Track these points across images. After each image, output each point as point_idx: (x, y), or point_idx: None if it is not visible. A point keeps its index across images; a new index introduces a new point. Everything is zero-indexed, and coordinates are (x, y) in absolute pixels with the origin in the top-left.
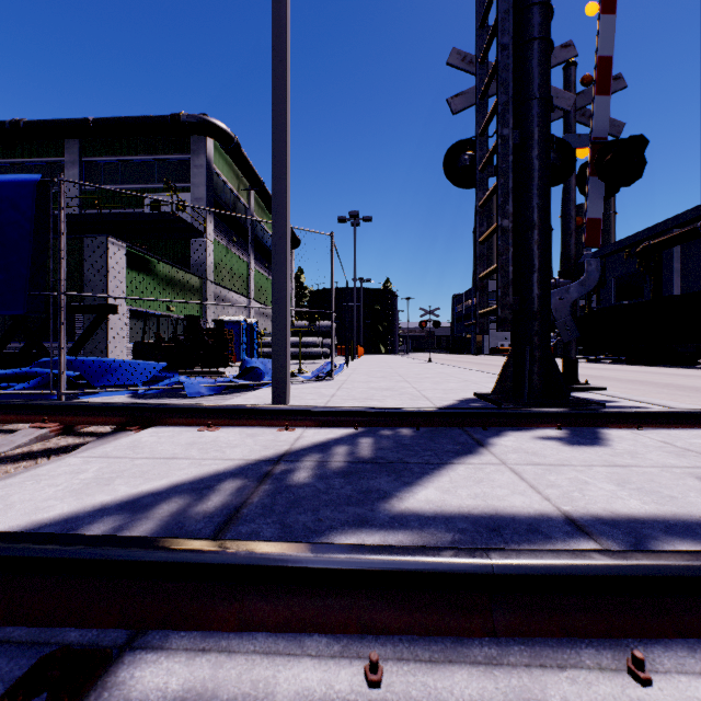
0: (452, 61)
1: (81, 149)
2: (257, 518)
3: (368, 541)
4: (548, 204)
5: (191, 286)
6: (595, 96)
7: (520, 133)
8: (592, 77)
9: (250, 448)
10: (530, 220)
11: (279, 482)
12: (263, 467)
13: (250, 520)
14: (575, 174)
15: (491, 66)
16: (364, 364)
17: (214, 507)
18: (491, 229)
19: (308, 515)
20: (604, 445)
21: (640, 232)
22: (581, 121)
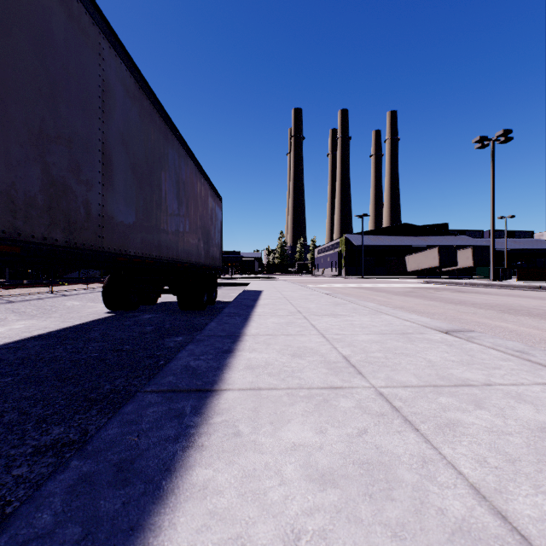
0: None
1: None
2: None
3: None
4: None
5: None
6: None
7: None
8: None
9: None
10: None
11: None
12: None
13: None
14: None
15: None
16: None
17: None
18: None
19: None
20: None
21: None
22: None
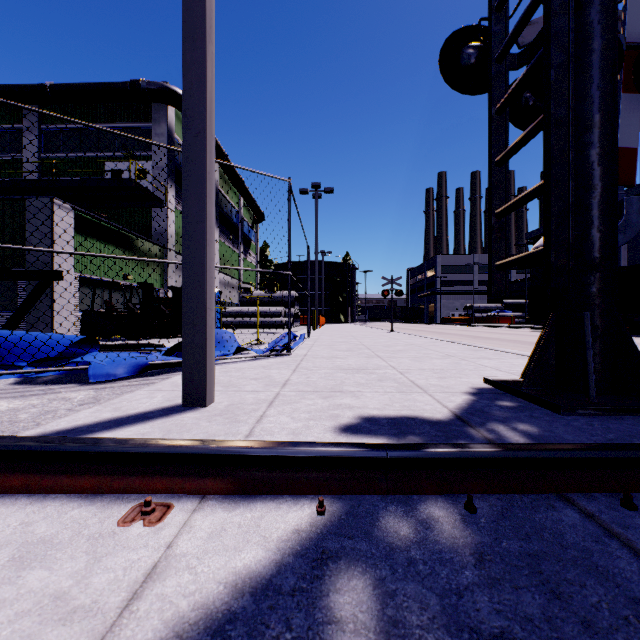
0: None
1: (40, 116)
2: None
3: None
4: (616, 91)
5: (150, 254)
6: None
7: None
8: None
9: None
10: (590, 116)
11: None
12: None
13: None
14: None
15: None
16: (326, 333)
17: None
18: (525, 132)
19: None
20: None
21: None
22: None
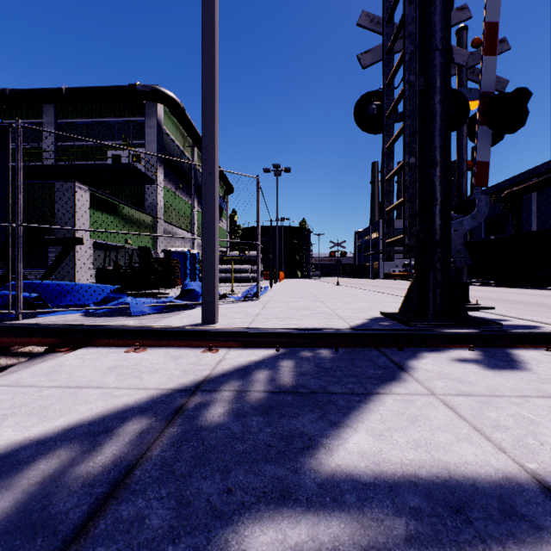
0: (362, 22)
1: (56, 113)
2: (150, 487)
3: (291, 538)
4: (449, 144)
5: (145, 223)
6: (483, 56)
7: (425, 79)
8: (480, 40)
9: (169, 373)
10: (433, 159)
11: (190, 422)
12: (177, 399)
13: (139, 492)
14: (466, 123)
15: (395, 26)
16: (284, 286)
17: (101, 466)
18: (398, 167)
19: (215, 480)
20: (524, 369)
21: (504, 181)
22: (470, 78)
